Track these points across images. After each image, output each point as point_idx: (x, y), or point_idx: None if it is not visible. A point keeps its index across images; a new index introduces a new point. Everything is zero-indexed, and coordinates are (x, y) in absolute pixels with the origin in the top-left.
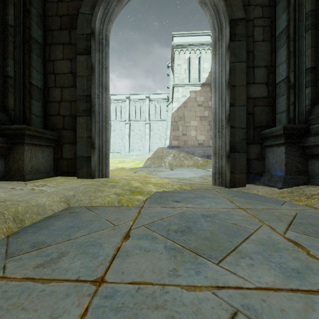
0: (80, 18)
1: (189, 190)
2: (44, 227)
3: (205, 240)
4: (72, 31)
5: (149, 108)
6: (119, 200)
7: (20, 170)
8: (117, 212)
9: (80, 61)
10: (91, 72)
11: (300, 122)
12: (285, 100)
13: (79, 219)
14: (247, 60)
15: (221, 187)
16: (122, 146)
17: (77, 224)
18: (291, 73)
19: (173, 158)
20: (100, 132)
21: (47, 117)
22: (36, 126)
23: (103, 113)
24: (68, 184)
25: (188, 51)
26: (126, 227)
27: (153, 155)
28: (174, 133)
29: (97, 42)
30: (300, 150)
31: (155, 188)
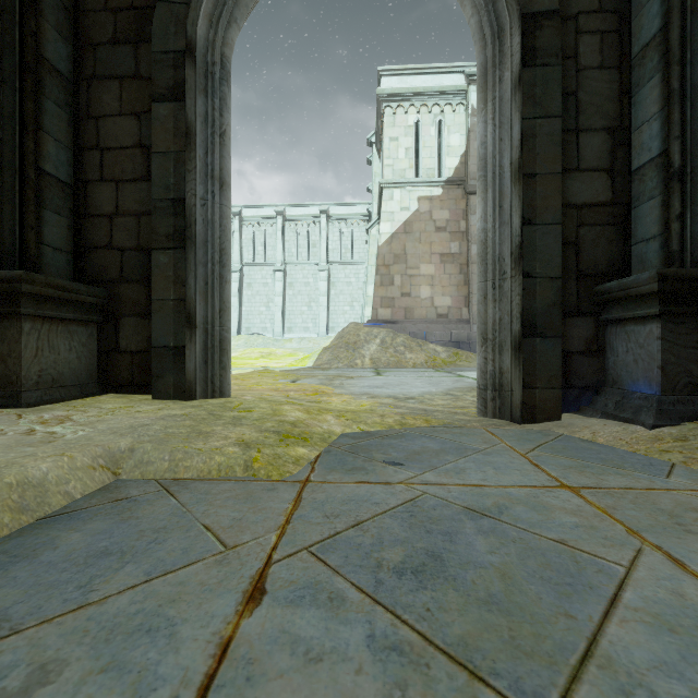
0: (160, 12)
1: (422, 428)
2: (27, 552)
3: (489, 609)
4: (141, 47)
5: (328, 236)
6: (248, 462)
7: (11, 380)
8: (239, 498)
9: (160, 117)
10: (186, 142)
11: (697, 263)
12: (658, 209)
13: (134, 522)
14: (563, 113)
15: (499, 420)
16: (267, 321)
17: (122, 543)
18: (674, 143)
19: (380, 347)
20: (208, 289)
21: (82, 252)
22: (55, 275)
23: (215, 242)
24: (126, 415)
25: (414, 108)
26: (257, 552)
27: (337, 340)
28: (382, 291)
29: (201, 71)
30: (697, 333)
31: (341, 423)
